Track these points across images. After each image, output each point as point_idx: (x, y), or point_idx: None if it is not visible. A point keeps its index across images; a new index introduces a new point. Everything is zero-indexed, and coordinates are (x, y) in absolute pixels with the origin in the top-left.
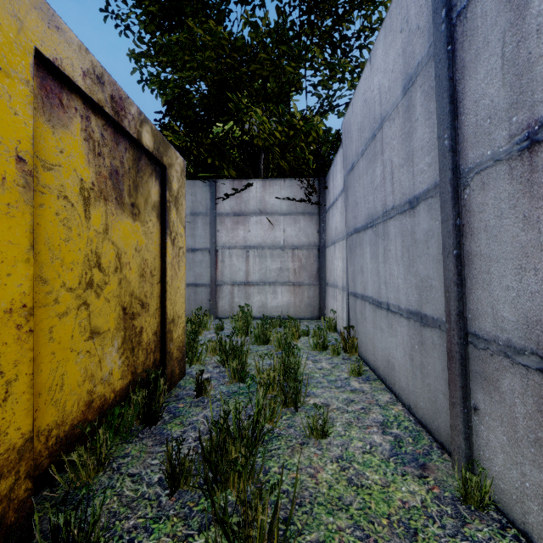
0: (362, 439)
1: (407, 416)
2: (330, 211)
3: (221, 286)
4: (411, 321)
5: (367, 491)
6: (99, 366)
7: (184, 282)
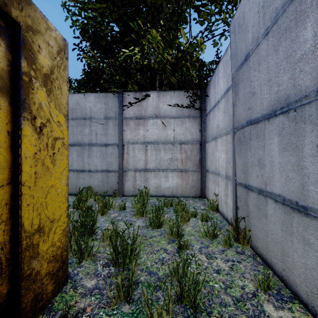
0: None
1: None
2: (211, 113)
3: (126, 172)
4: None
5: None
6: None
7: (65, 177)
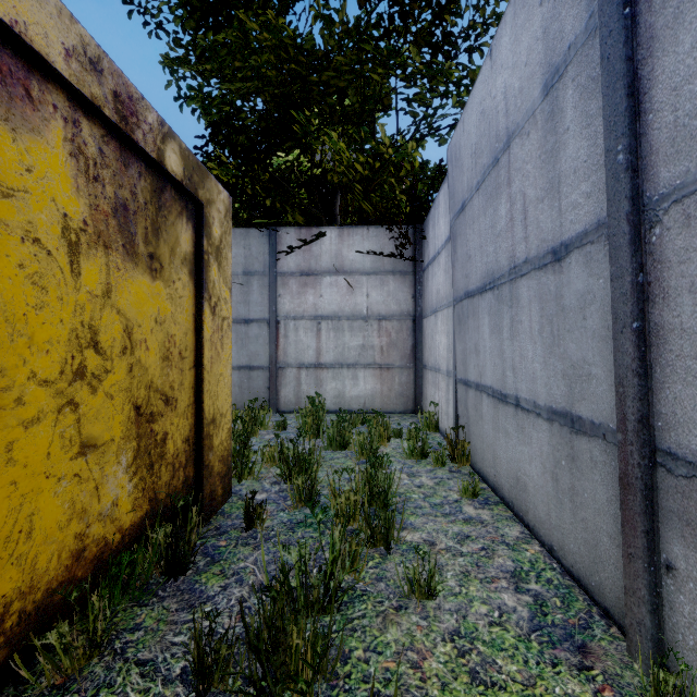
0: (487, 601)
1: (549, 561)
2: (429, 269)
3: (283, 369)
4: (554, 425)
5: (502, 695)
6: (96, 495)
7: (230, 366)
